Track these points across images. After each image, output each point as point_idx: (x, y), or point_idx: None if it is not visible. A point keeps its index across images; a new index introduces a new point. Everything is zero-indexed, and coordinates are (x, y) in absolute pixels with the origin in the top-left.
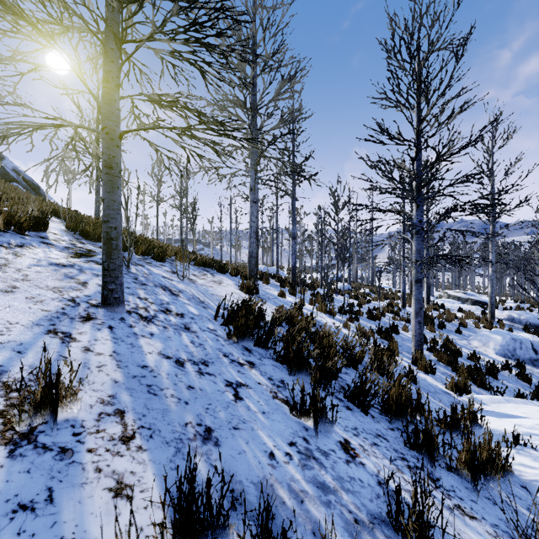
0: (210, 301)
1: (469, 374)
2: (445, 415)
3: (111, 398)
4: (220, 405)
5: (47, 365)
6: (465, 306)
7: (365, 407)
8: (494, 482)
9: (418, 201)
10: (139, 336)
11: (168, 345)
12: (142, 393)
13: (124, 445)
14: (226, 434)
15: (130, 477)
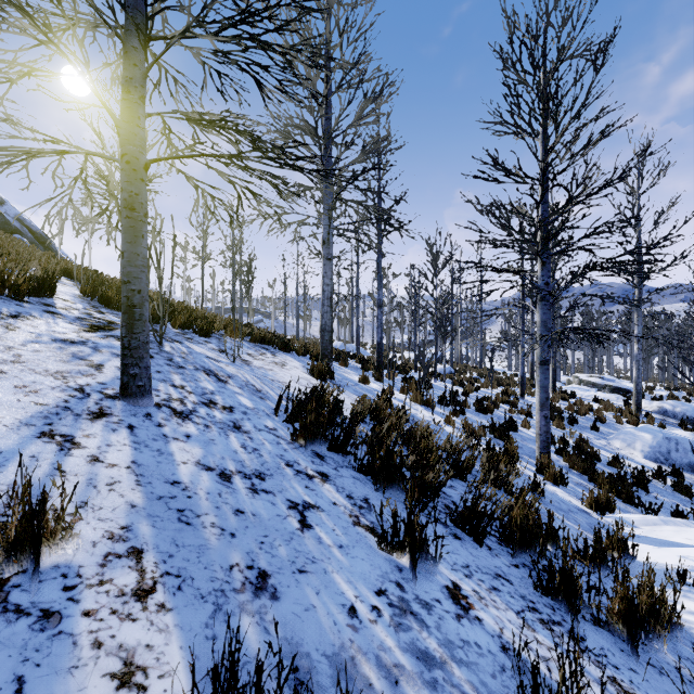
0: (269, 390)
1: (611, 485)
2: (587, 545)
3: (124, 531)
4: (280, 537)
5: (27, 487)
6: (602, 394)
7: (479, 535)
8: (660, 642)
9: (543, 257)
10: (170, 439)
11: (210, 451)
12: (170, 522)
13: (138, 602)
14: (289, 581)
15: (144, 653)
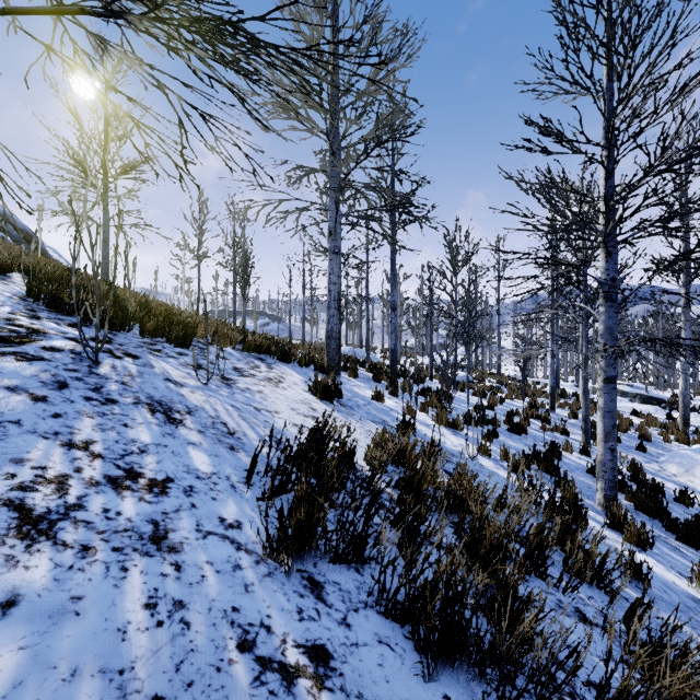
0: (248, 429)
1: (699, 538)
2: None
3: None
4: None
5: None
6: (638, 405)
7: None
8: None
9: (610, 246)
10: None
11: (46, 654)
12: None
13: None
14: None
15: None
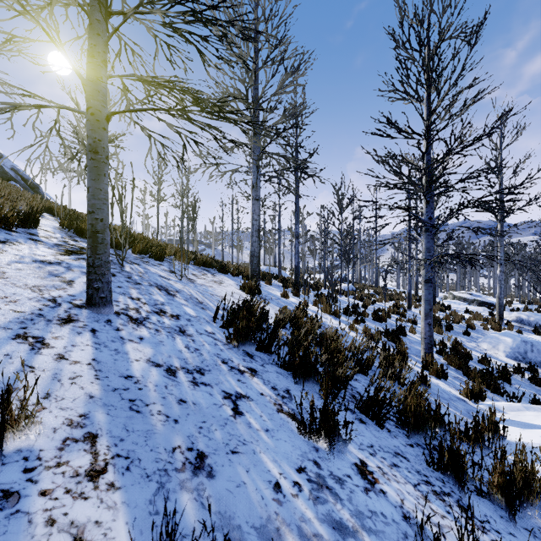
0: (209, 302)
1: (482, 378)
2: (467, 427)
3: (82, 418)
4: (216, 422)
5: None
6: (471, 307)
7: (381, 419)
8: (532, 510)
9: (428, 197)
10: (126, 340)
11: (159, 351)
12: (122, 411)
13: (91, 482)
14: (223, 461)
15: (93, 529)
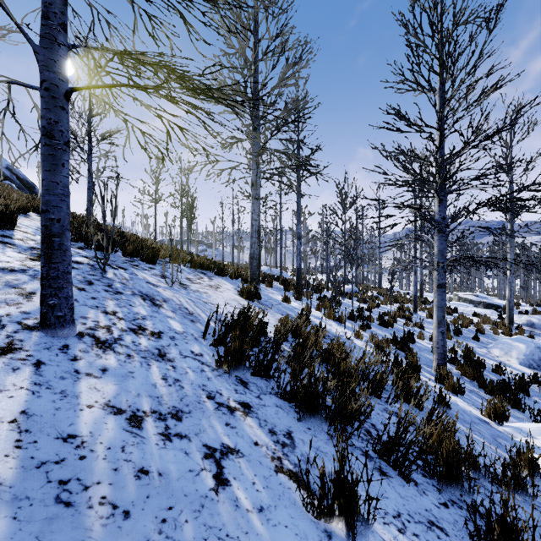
0: (200, 312)
1: (500, 392)
2: (506, 470)
3: None
4: (188, 506)
5: None
6: (479, 309)
7: (405, 469)
8: None
9: (441, 195)
10: (81, 375)
11: (126, 387)
12: (42, 506)
13: None
14: None
15: None
